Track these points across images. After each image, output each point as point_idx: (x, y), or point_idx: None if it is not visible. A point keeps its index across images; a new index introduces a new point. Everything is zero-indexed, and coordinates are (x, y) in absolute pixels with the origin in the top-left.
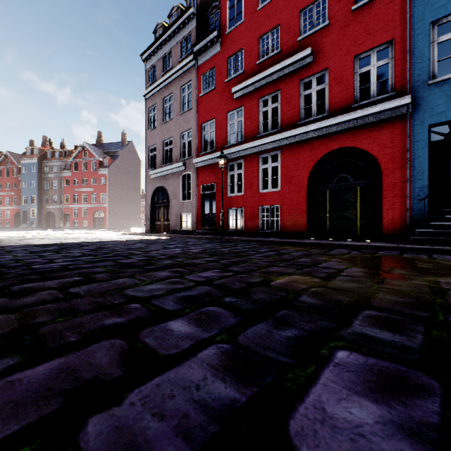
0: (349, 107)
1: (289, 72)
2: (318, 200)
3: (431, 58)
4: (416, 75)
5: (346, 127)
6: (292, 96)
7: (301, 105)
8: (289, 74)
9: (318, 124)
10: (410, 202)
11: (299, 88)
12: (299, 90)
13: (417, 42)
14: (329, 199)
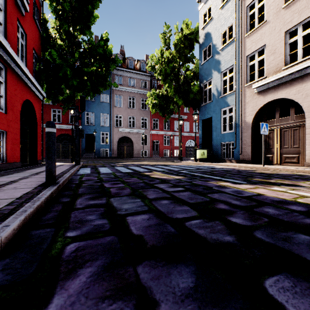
0: (68, 123)
1: (47, 104)
2: (58, 147)
3: (86, 119)
4: (83, 122)
5: (67, 128)
6: (48, 112)
7: (52, 116)
8: (47, 104)
9: (58, 125)
10: (82, 150)
11: (51, 111)
12: (51, 111)
13: (83, 114)
14: (61, 147)
